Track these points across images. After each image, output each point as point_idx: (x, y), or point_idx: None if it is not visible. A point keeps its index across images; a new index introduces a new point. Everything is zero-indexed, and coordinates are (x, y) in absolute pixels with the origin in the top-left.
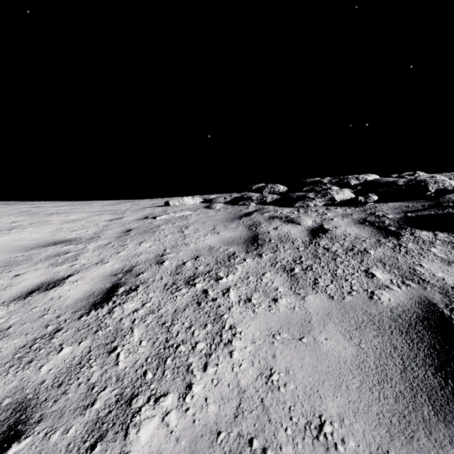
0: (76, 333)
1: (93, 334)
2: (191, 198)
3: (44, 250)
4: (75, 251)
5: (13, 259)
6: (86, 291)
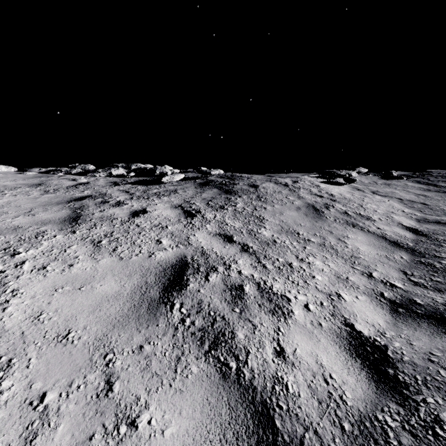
0: None
1: None
2: (4, 167)
3: None
4: None
5: None
6: None
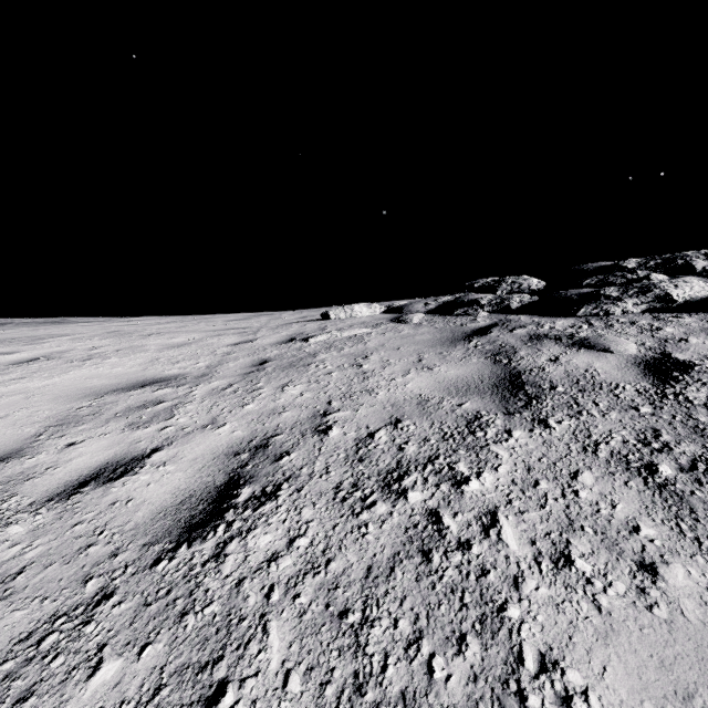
0: (140, 611)
1: (175, 623)
2: (365, 306)
3: (124, 396)
4: (172, 399)
5: (74, 412)
6: (177, 491)
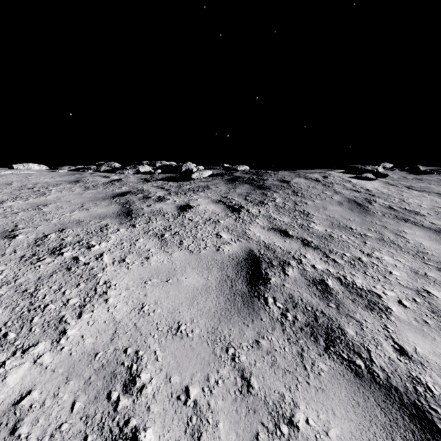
0: None
1: None
2: (37, 165)
3: None
4: None
5: None
6: None
